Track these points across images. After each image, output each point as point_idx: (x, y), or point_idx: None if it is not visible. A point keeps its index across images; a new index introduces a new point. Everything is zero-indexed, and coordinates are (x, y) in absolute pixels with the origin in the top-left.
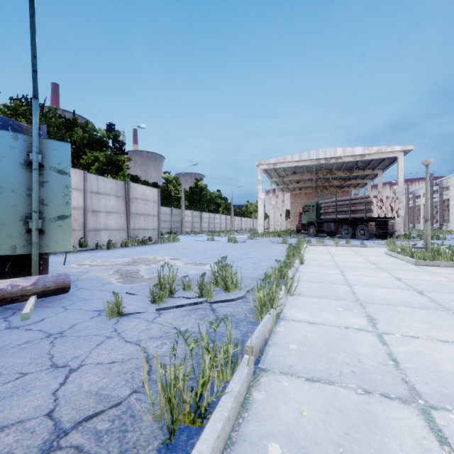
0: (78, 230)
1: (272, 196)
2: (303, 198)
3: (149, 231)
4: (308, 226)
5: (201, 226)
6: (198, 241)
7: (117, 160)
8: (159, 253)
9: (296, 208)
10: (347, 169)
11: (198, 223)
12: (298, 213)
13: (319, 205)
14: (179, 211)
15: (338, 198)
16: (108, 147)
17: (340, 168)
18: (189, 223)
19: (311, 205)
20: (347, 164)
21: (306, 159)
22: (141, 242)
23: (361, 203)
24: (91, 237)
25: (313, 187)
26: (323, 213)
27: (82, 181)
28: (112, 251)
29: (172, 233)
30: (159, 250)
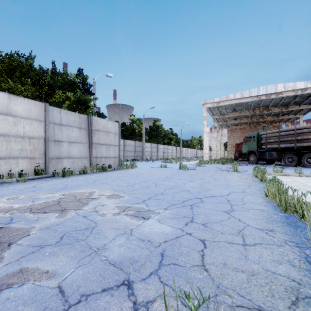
0: (38, 158)
1: (214, 130)
2: (238, 132)
3: (110, 159)
4: (248, 155)
5: (157, 155)
6: (152, 168)
7: (85, 99)
8: (106, 184)
9: (232, 141)
10: (283, 105)
11: (156, 153)
12: (234, 145)
13: (260, 136)
14: (140, 143)
15: (281, 129)
16: (78, 88)
17: (276, 104)
18: (149, 152)
19: (252, 136)
20: (284, 100)
21: (247, 97)
22: (100, 169)
23: (309, 132)
24: (53, 165)
25: (248, 123)
26: (265, 143)
27: (43, 113)
28: (64, 179)
29: (135, 160)
30: (109, 179)
